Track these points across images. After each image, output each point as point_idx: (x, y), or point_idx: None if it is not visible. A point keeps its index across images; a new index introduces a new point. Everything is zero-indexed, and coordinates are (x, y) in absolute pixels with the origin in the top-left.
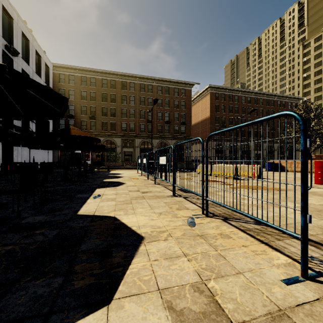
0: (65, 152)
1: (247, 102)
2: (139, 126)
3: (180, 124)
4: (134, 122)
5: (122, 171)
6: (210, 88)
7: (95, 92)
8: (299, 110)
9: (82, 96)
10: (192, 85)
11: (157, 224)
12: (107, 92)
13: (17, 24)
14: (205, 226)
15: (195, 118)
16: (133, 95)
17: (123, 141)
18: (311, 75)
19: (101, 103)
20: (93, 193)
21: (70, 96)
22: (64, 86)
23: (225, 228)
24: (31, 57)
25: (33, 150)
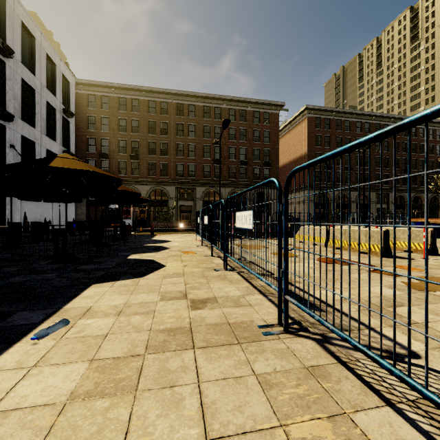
0: (96, 206)
1: (364, 131)
2: (202, 169)
3: (262, 165)
4: (194, 162)
5: (172, 237)
6: (307, 110)
7: (138, 119)
8: None
9: (119, 126)
10: (280, 107)
11: None
12: (155, 119)
13: (13, 10)
14: None
15: (284, 156)
16: (193, 123)
17: (179, 190)
18: None
19: (147, 136)
20: (66, 305)
21: (104, 126)
22: (94, 111)
23: None
24: (38, 63)
25: (46, 204)
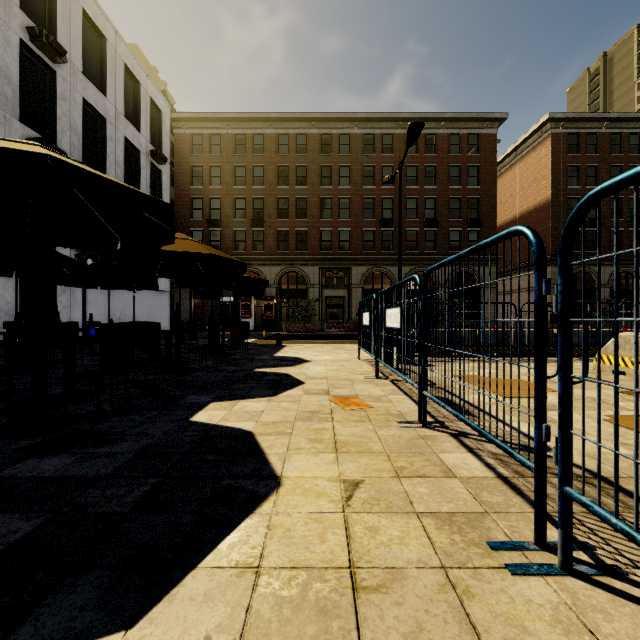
0: (203, 300)
1: None
2: (361, 237)
3: (465, 226)
4: (349, 227)
5: (313, 350)
6: (551, 122)
7: (262, 165)
8: None
9: (236, 178)
10: (497, 121)
11: None
12: (288, 162)
13: None
14: None
15: (502, 210)
16: (347, 163)
17: (325, 272)
18: None
19: (276, 189)
20: None
21: (214, 179)
22: (201, 159)
23: None
24: (110, 77)
25: (128, 296)
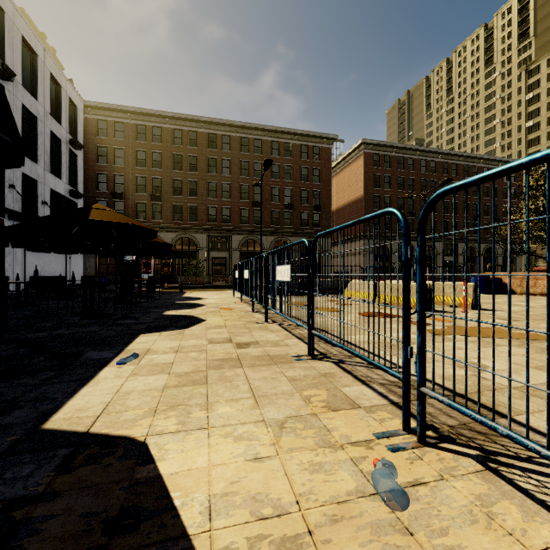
0: (108, 258)
1: (429, 170)
2: (239, 213)
3: (311, 210)
4: (230, 205)
5: (206, 294)
6: (364, 145)
7: (160, 152)
8: (535, 179)
9: (137, 160)
10: (332, 140)
11: (271, 487)
12: (182, 152)
13: (13, 23)
14: (438, 502)
15: (337, 199)
16: (228, 157)
17: (211, 238)
18: (542, 124)
19: (172, 172)
20: (127, 347)
21: (117, 159)
22: (106, 141)
23: (519, 518)
24: (40, 85)
25: (48, 255)
